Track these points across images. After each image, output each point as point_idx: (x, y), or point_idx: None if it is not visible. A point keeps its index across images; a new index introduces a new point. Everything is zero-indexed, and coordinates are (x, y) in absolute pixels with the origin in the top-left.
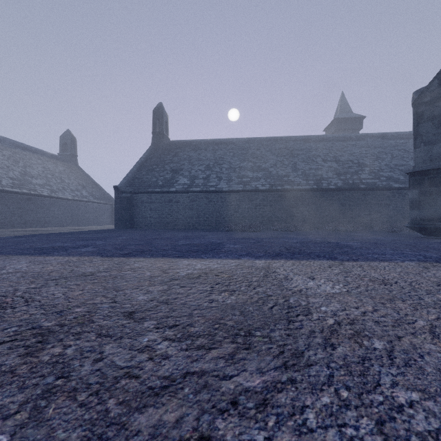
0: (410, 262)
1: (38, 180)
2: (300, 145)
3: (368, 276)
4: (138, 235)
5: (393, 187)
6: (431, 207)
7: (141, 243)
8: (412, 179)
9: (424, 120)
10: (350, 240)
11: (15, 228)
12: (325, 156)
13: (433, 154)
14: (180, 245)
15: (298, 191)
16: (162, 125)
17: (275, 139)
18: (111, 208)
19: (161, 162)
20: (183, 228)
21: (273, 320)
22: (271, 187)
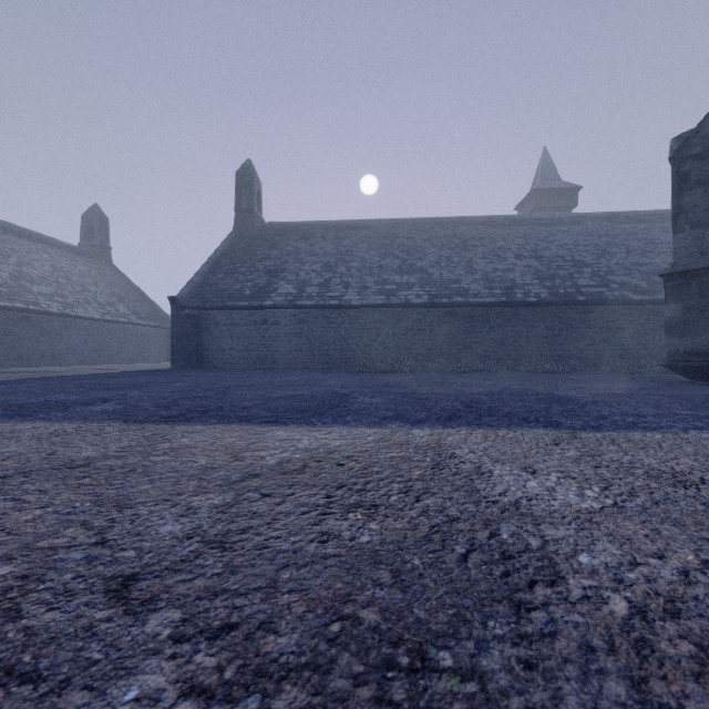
0: (699, 431)
1: (42, 288)
2: (477, 231)
3: (639, 465)
4: (206, 379)
5: (630, 300)
6: (702, 331)
7: (208, 395)
8: (670, 285)
9: (690, 185)
10: (569, 388)
11: (1, 367)
12: (519, 249)
13: (707, 242)
14: (275, 399)
15: (476, 306)
16: (252, 197)
17: (438, 221)
18: (168, 334)
19: (250, 259)
20: (286, 367)
21: (477, 604)
22: (432, 300)
